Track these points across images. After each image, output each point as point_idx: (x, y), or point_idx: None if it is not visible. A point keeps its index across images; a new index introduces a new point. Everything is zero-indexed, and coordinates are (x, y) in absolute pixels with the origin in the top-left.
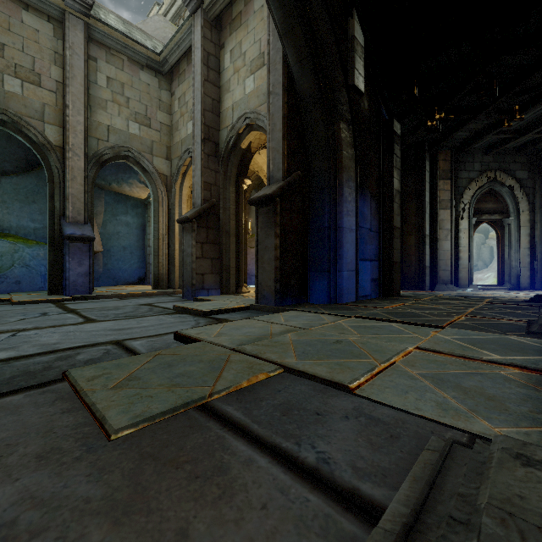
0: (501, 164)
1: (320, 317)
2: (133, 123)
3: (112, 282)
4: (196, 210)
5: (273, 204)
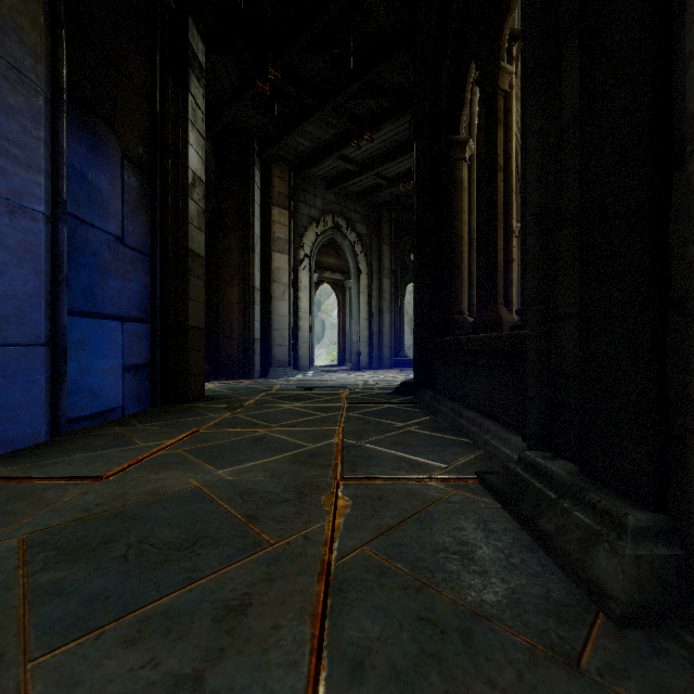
0: (344, 209)
1: None
2: None
3: None
4: None
5: None
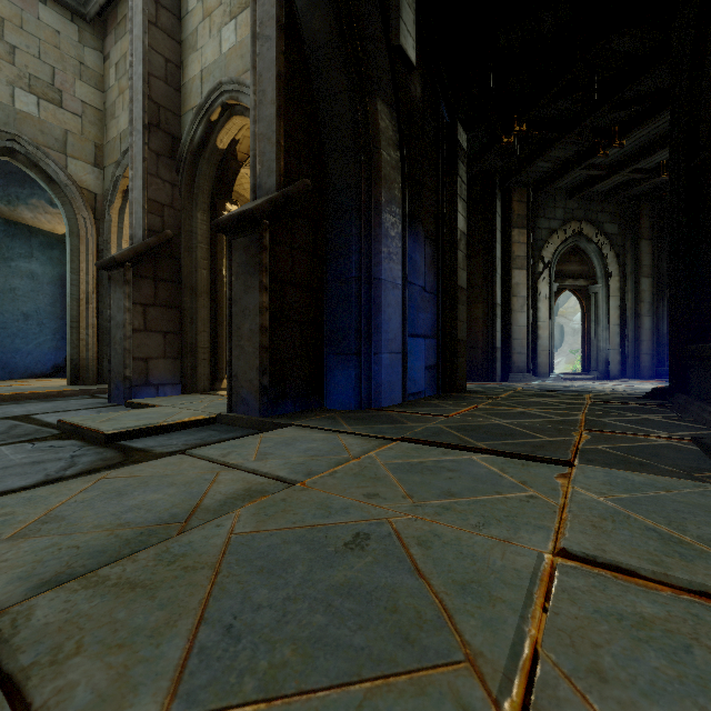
0: (588, 213)
1: (336, 441)
2: (24, 92)
3: (0, 373)
4: (131, 246)
5: (256, 230)
